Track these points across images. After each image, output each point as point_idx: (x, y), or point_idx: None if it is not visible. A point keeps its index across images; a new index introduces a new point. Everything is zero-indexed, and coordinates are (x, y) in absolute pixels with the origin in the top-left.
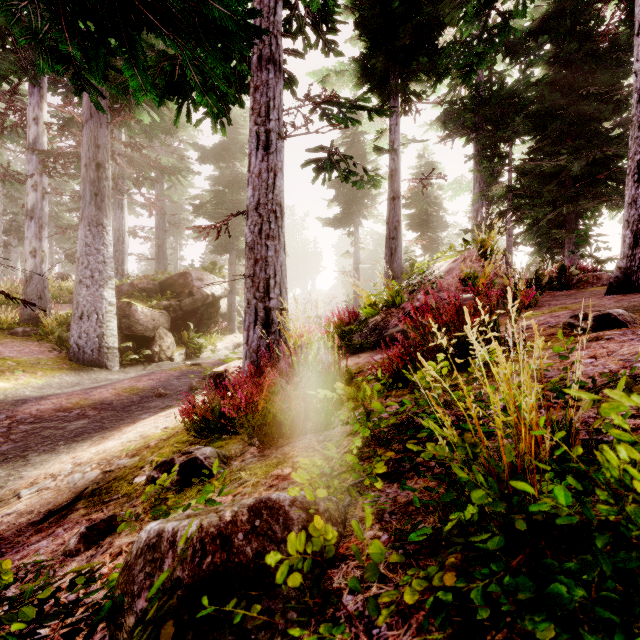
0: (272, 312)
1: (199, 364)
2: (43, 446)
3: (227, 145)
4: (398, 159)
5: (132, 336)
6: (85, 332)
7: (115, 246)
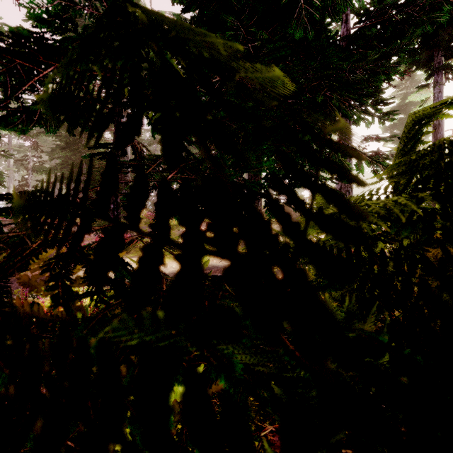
0: None
1: None
2: None
3: None
4: None
5: None
6: None
7: None
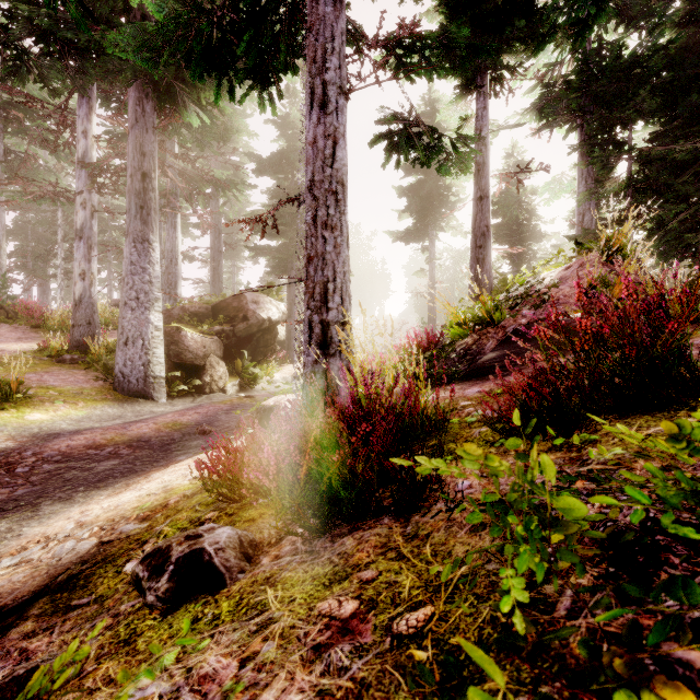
0: (331, 327)
1: (252, 397)
2: (61, 492)
3: (285, 153)
4: (486, 150)
5: (181, 364)
6: (130, 359)
7: (168, 268)
